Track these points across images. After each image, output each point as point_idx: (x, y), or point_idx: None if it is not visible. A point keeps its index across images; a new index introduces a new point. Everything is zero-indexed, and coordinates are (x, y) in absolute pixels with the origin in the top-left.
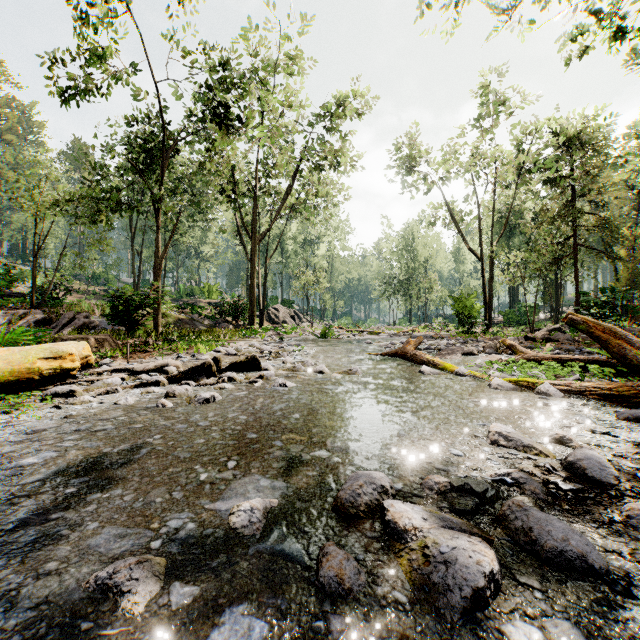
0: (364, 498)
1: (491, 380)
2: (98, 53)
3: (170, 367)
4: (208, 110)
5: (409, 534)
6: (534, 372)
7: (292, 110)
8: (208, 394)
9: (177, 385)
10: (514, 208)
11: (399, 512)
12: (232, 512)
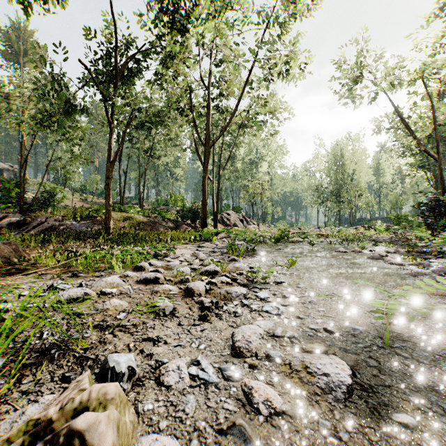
0: None
1: None
2: None
3: None
4: (158, 9)
5: None
6: None
7: (243, 3)
8: None
9: None
10: None
11: None
12: None
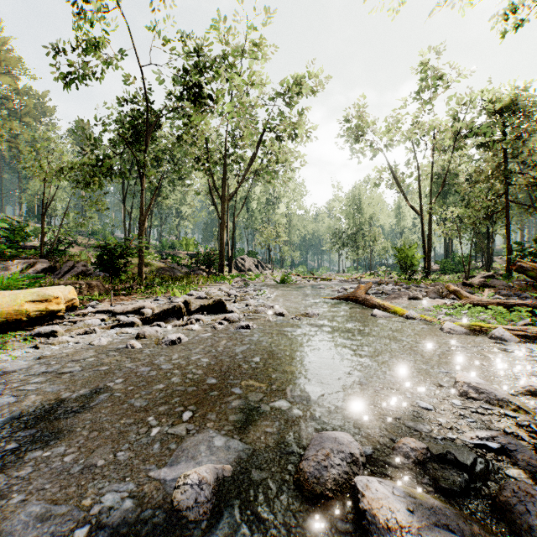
0: (331, 472)
1: (442, 324)
2: (91, 42)
3: (146, 309)
4: (184, 89)
5: (393, 535)
6: (483, 316)
7: (256, 87)
8: (174, 336)
9: (149, 326)
10: (449, 170)
11: (377, 499)
12: (177, 485)
